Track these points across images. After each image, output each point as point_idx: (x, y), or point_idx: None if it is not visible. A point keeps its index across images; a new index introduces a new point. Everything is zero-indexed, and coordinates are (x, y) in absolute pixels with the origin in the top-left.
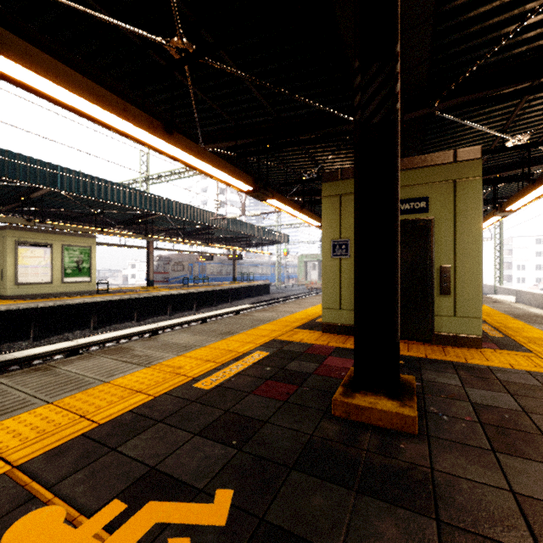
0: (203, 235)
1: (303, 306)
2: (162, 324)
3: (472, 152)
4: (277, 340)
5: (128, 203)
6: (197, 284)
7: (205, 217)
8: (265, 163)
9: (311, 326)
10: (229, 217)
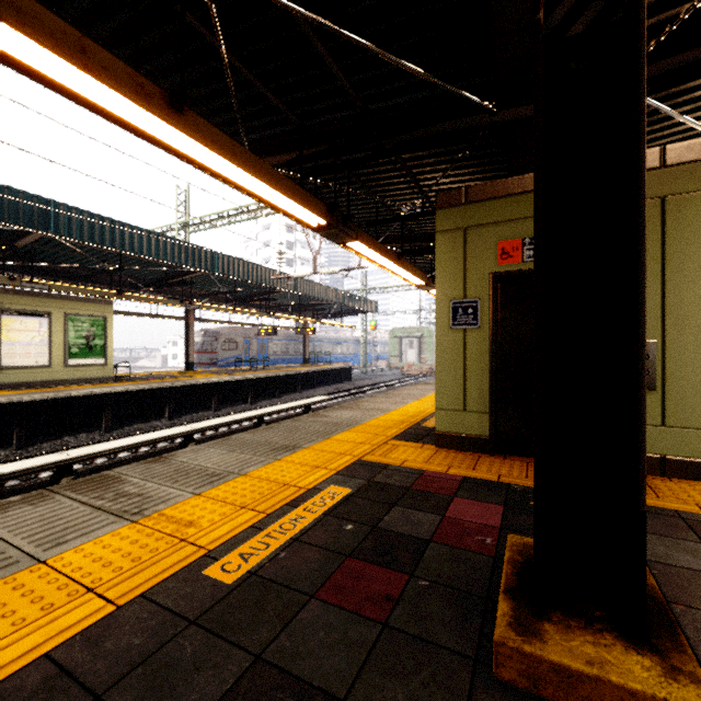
0: (262, 301)
1: (400, 401)
2: (199, 425)
3: (694, 148)
4: (365, 462)
5: (155, 255)
6: (255, 368)
7: (264, 276)
8: (345, 189)
9: (416, 434)
10: (296, 276)
